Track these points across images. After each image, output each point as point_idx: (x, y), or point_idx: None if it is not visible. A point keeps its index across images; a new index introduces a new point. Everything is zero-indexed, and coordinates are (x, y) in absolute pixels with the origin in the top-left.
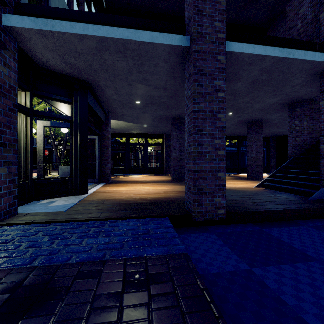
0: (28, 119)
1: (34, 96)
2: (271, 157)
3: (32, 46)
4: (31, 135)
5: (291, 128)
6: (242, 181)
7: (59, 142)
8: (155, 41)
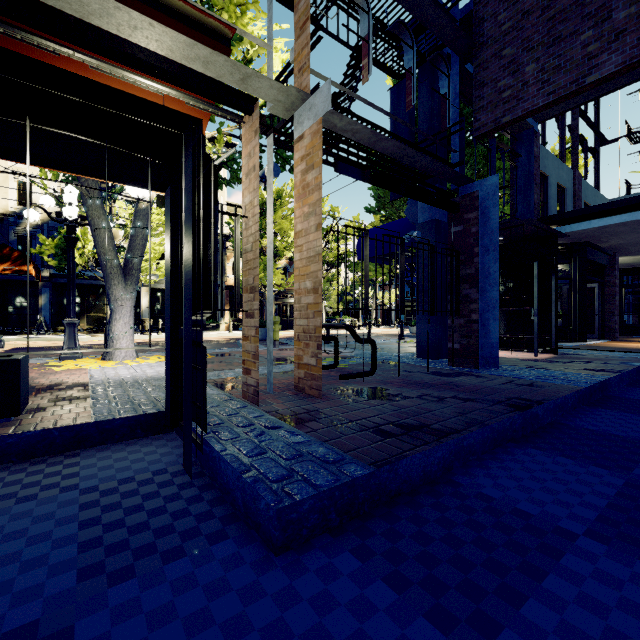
0: None
1: None
2: None
3: None
4: None
5: None
6: None
7: None
8: None
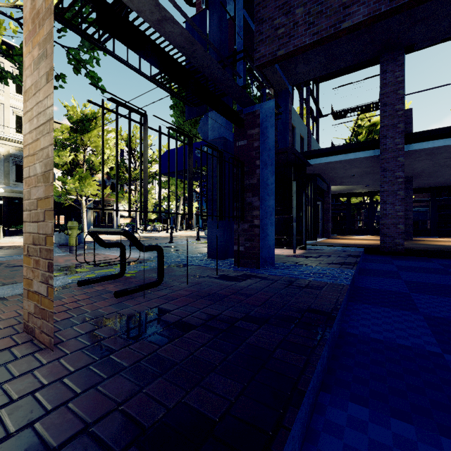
0: None
1: None
2: None
3: None
4: None
5: None
6: None
7: None
8: (357, 157)
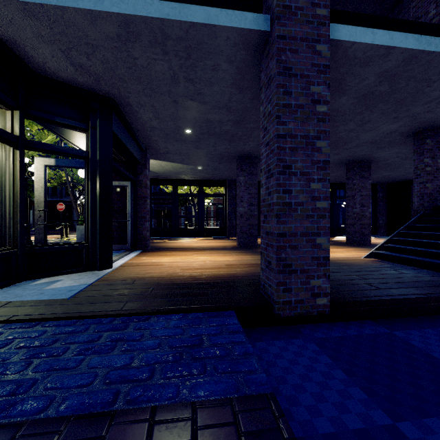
0: (16, 154)
1: (27, 118)
2: (380, 213)
3: (16, 35)
4: (21, 179)
5: (418, 169)
6: (342, 248)
7: (80, 191)
8: (213, 22)
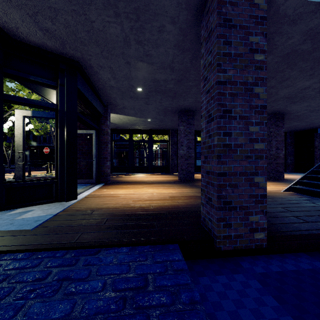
0: None
1: (6, 77)
2: (288, 154)
3: None
4: None
5: None
6: None
7: None
8: None
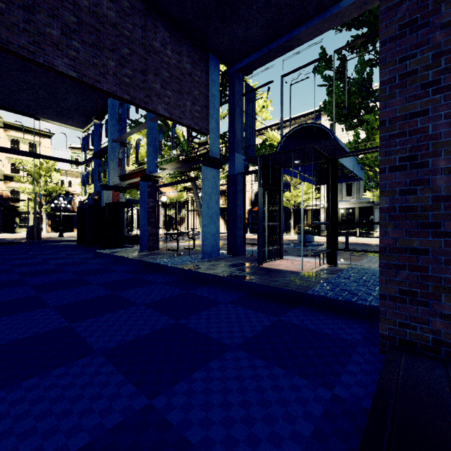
0: None
1: None
2: None
3: None
4: None
5: None
6: None
7: None
8: None
